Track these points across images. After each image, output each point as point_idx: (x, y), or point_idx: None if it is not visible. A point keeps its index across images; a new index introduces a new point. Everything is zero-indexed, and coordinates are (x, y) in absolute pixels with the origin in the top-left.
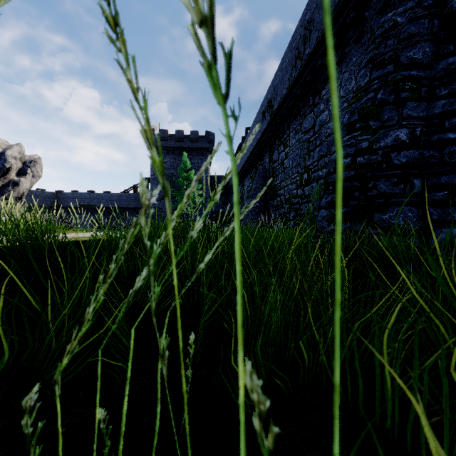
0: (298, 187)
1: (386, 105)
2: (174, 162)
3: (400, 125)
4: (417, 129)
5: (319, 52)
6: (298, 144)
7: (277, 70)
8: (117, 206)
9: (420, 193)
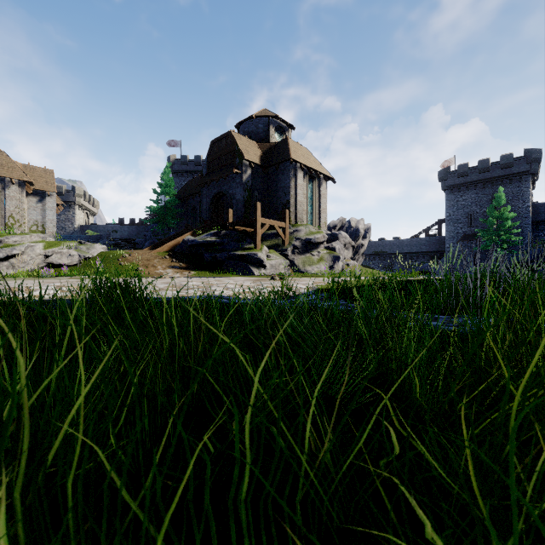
0: None
1: None
2: (475, 198)
3: None
4: None
5: None
6: None
7: None
8: (407, 251)
9: None
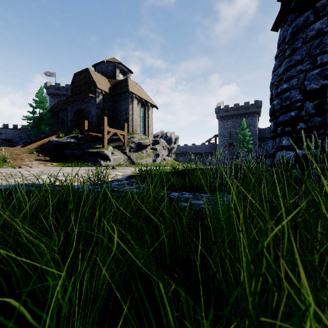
0: None
1: None
2: (232, 124)
3: None
4: None
5: None
6: None
7: None
8: (199, 152)
9: None
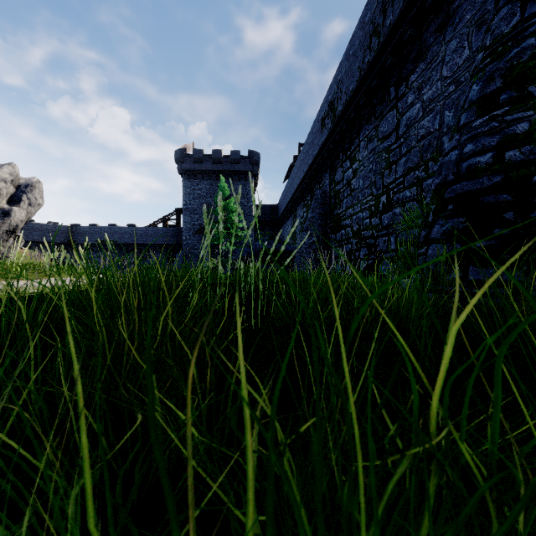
0: (372, 215)
1: None
2: (210, 189)
3: None
4: None
5: (408, 17)
6: (372, 157)
7: (342, 60)
8: (142, 242)
9: None
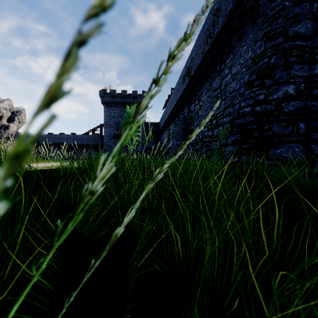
0: (208, 130)
1: (277, 67)
2: (120, 113)
3: (289, 82)
4: (302, 85)
5: (225, 32)
6: (208, 99)
7: (193, 46)
8: (80, 143)
9: (304, 133)
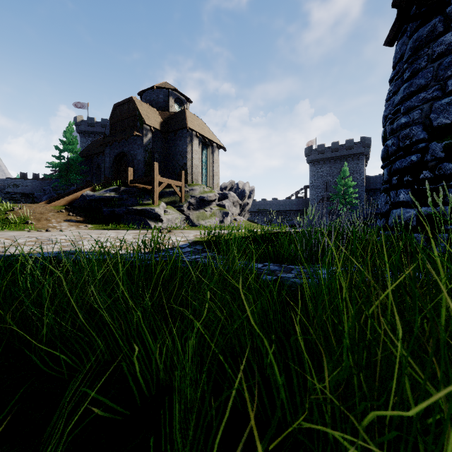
0: None
1: None
2: (329, 170)
3: None
4: None
5: None
6: None
7: None
8: (283, 209)
9: None
